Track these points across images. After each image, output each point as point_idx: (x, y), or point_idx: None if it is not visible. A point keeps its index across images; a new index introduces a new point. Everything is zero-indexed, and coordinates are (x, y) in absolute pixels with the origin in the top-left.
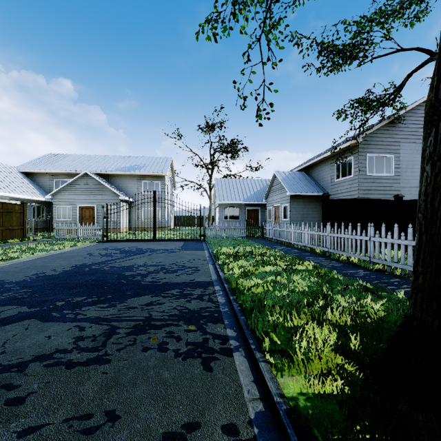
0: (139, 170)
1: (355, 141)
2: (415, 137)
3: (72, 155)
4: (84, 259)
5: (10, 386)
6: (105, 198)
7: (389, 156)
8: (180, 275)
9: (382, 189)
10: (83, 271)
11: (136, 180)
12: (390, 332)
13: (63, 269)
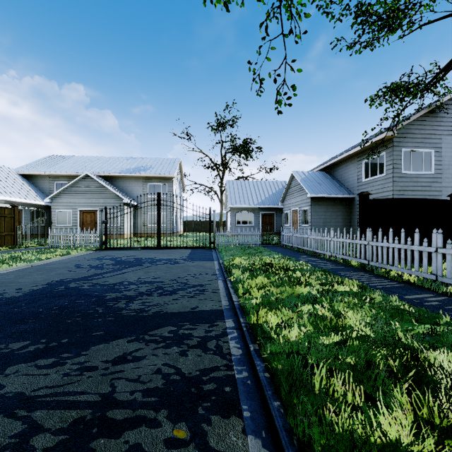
0: (145, 172)
1: (389, 134)
2: None
3: (75, 156)
4: (67, 272)
5: None
6: (108, 202)
7: (429, 151)
8: (180, 298)
9: (420, 189)
10: (54, 292)
11: (142, 183)
12: None
13: (31, 288)
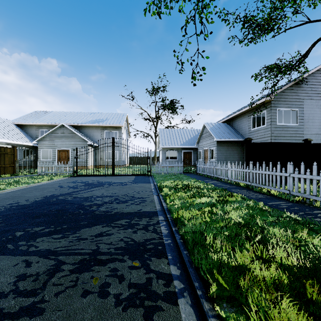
0: (102, 122)
1: (268, 98)
2: (315, 95)
3: (53, 112)
4: (55, 190)
5: None
6: (77, 143)
7: (295, 110)
8: (130, 205)
9: (289, 135)
10: (50, 201)
11: (100, 130)
12: None
13: (34, 199)
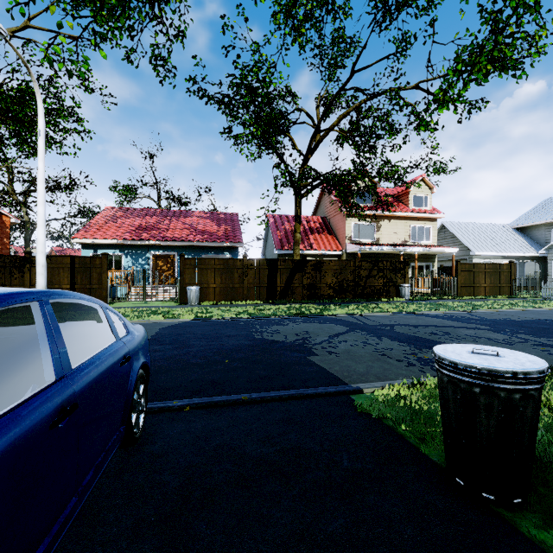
0: None
1: None
2: None
3: None
4: None
5: (474, 339)
6: None
7: None
8: None
9: None
10: (540, 322)
11: None
12: None
13: (526, 319)
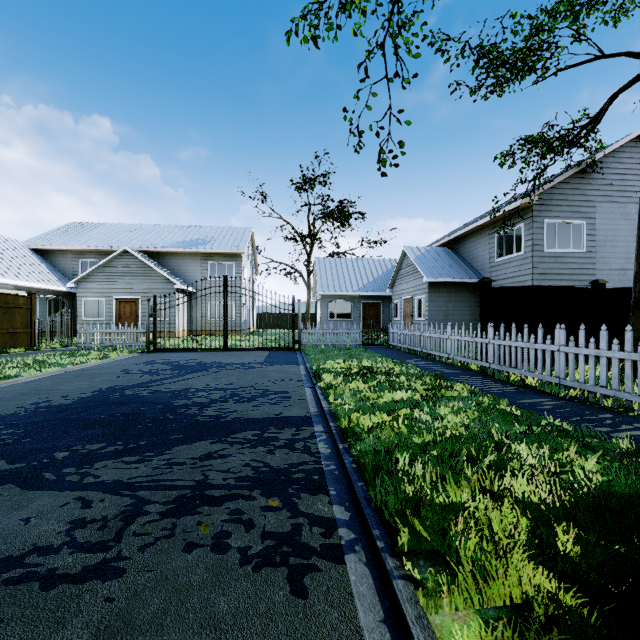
0: (204, 246)
1: (526, 200)
2: (619, 194)
3: (106, 224)
4: (115, 379)
5: None
6: (154, 287)
7: (579, 223)
8: (260, 405)
9: (567, 272)
10: (109, 399)
11: (200, 261)
12: (627, 520)
13: (79, 395)
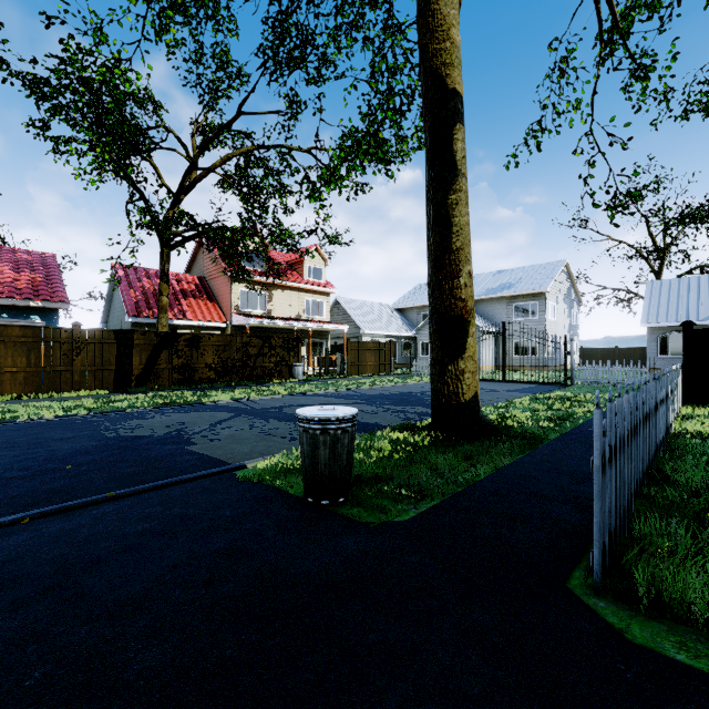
0: (508, 290)
1: None
2: None
3: None
4: (414, 389)
5: None
6: None
7: None
8: None
9: None
10: (403, 394)
11: (505, 304)
12: None
13: (394, 393)
